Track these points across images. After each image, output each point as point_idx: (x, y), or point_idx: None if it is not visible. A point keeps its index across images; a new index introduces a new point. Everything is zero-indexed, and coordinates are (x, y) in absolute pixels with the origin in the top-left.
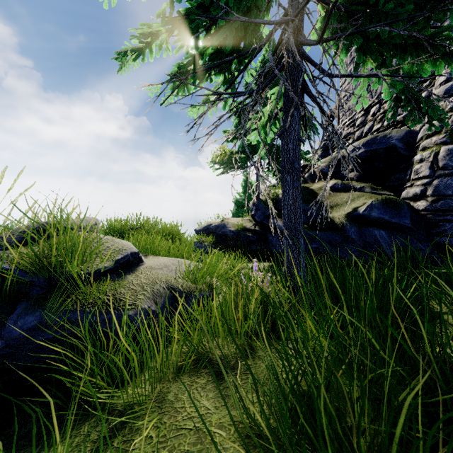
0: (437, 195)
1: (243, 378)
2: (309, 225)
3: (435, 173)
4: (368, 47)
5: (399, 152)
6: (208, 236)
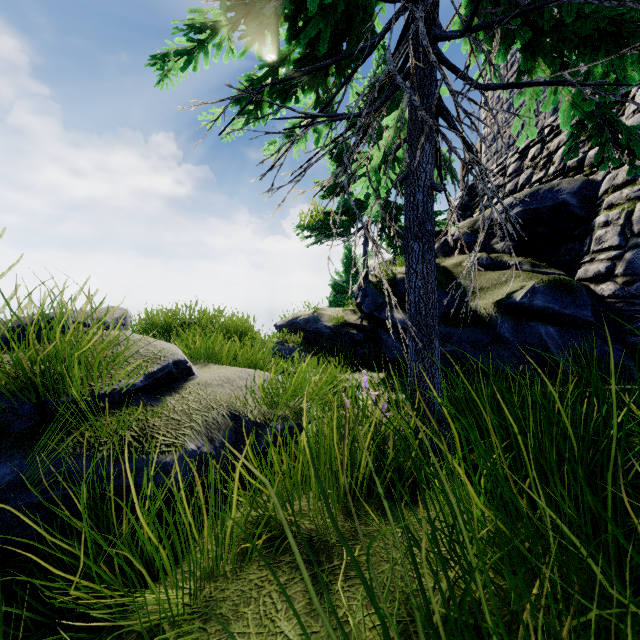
0: (630, 273)
1: (349, 575)
2: (441, 318)
3: (628, 242)
4: (539, 43)
5: (572, 212)
6: (294, 334)
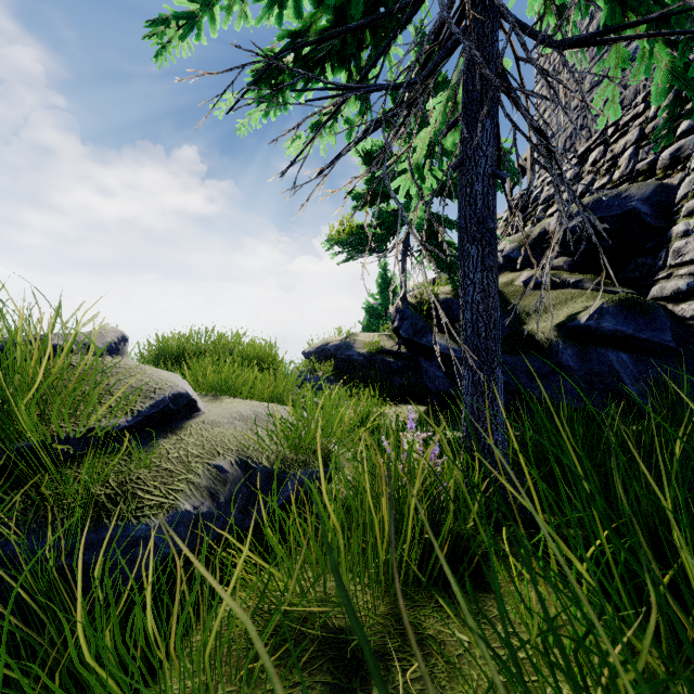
0: None
1: None
2: None
3: None
4: None
5: (644, 221)
6: (324, 362)
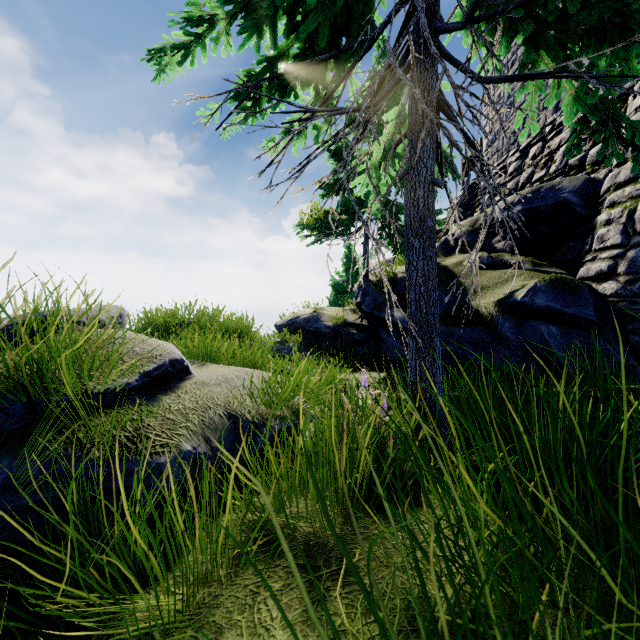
0: (633, 272)
1: (347, 581)
2: (442, 318)
3: (630, 241)
4: (542, 36)
5: (574, 210)
6: (294, 334)
